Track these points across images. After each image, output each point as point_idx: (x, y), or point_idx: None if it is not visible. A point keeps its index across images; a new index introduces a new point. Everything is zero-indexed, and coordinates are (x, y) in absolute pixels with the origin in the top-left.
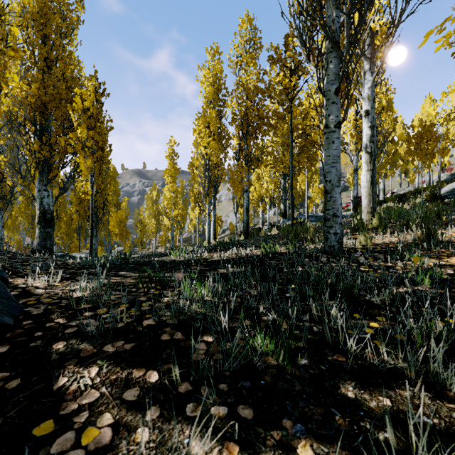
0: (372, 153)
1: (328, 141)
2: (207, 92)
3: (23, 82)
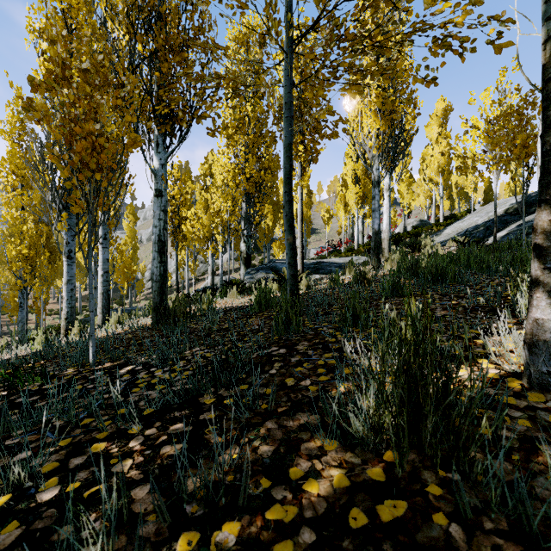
0: None
1: None
2: None
3: None
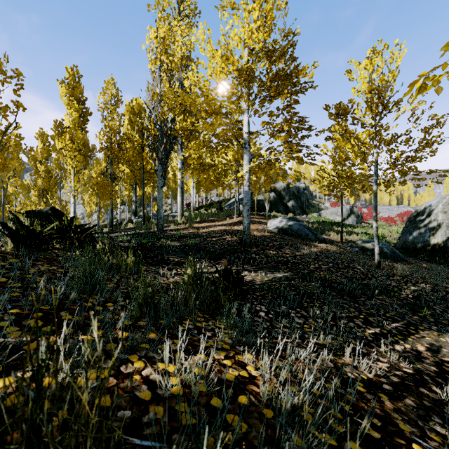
0: (182, 188)
1: (159, 192)
2: (73, 115)
3: None
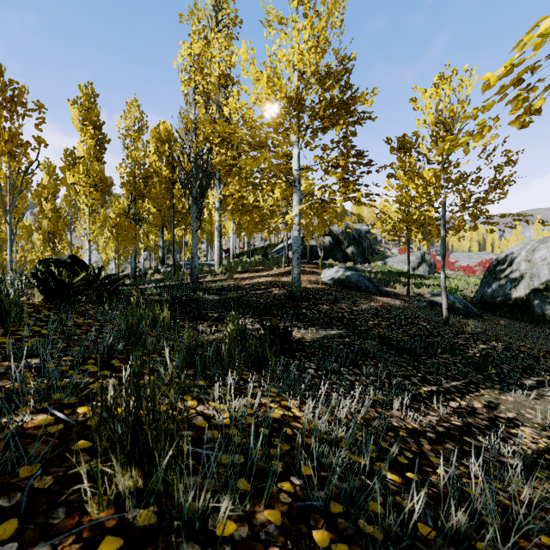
0: (220, 232)
1: (193, 236)
2: (89, 143)
3: None
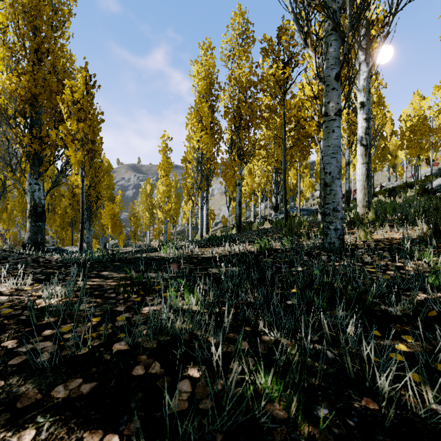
0: (368, 145)
1: (327, 130)
2: (199, 86)
3: (12, 74)
